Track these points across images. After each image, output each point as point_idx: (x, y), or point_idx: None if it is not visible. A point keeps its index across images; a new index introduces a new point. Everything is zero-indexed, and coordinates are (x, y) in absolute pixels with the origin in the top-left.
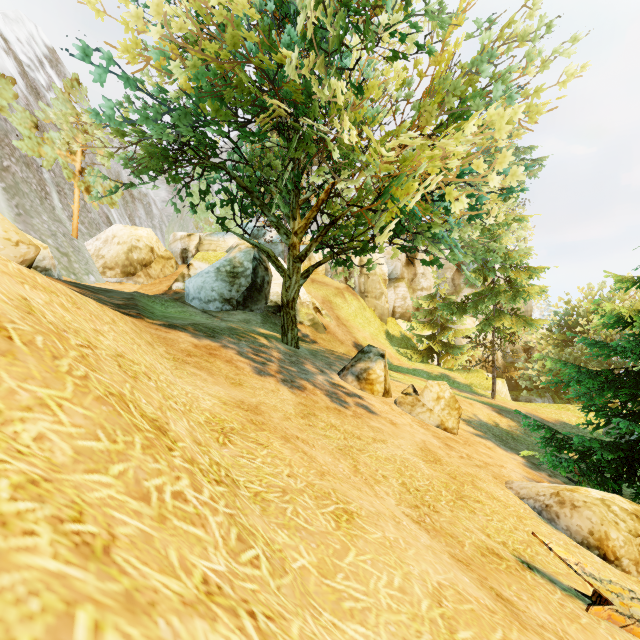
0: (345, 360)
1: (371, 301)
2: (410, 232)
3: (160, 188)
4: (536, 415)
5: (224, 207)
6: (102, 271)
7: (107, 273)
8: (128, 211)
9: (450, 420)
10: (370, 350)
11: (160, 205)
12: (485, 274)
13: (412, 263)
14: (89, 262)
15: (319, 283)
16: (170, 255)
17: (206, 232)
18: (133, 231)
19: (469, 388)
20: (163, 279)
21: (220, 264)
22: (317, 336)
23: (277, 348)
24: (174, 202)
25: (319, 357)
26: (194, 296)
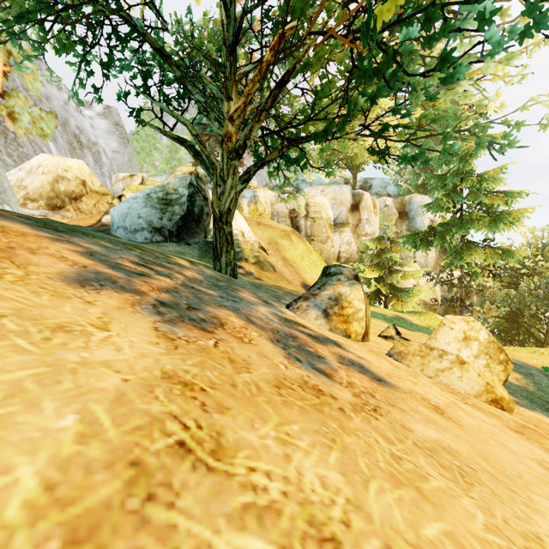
0: (296, 295)
1: (317, 245)
2: (409, 75)
3: (111, 139)
4: (523, 362)
5: (170, 150)
6: (22, 202)
7: (28, 205)
8: (75, 157)
9: (499, 384)
10: (340, 271)
11: (110, 155)
12: (454, 200)
13: (387, 163)
14: (7, 192)
15: (265, 225)
16: (106, 191)
17: (149, 173)
18: (61, 161)
19: (429, 330)
20: (95, 214)
21: (151, 190)
22: (262, 274)
23: (200, 271)
24: (76, 91)
25: (263, 289)
26: (118, 225)
